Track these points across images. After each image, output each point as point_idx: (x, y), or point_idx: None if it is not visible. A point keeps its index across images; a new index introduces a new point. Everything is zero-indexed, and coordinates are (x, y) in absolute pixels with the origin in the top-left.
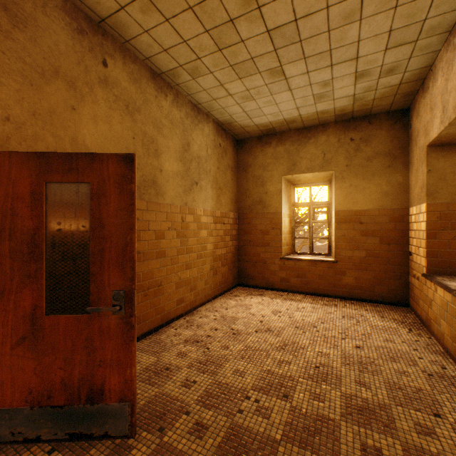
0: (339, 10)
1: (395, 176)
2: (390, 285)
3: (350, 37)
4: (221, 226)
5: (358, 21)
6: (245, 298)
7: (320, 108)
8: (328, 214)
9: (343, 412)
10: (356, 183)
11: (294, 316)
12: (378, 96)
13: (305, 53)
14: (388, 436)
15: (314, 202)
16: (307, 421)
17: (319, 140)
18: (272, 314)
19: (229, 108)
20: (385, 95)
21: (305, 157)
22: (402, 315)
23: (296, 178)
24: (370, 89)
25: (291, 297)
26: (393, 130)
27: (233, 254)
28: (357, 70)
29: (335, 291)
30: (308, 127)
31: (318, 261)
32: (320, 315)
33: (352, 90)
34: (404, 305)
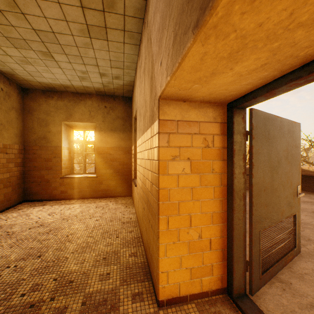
0: (80, 39)
1: (126, 130)
2: (124, 186)
3: (91, 54)
4: (4, 156)
5: (92, 49)
6: (28, 209)
7: (85, 84)
8: (95, 149)
9: (74, 251)
10: (108, 132)
11: (65, 213)
12: (116, 87)
13: (65, 51)
14: (92, 252)
15: (86, 141)
16: (49, 263)
17: (87, 102)
18: (48, 215)
19: (9, 64)
20: (118, 88)
21: (78, 112)
22: (127, 200)
23: (73, 124)
24: (110, 83)
25: (68, 202)
26: (125, 107)
27: (18, 178)
28: (100, 72)
29: (97, 194)
30: (80, 93)
31: (86, 177)
32: (83, 209)
33: (101, 81)
34: (130, 195)
